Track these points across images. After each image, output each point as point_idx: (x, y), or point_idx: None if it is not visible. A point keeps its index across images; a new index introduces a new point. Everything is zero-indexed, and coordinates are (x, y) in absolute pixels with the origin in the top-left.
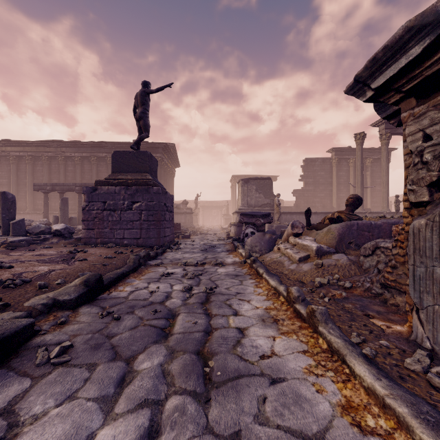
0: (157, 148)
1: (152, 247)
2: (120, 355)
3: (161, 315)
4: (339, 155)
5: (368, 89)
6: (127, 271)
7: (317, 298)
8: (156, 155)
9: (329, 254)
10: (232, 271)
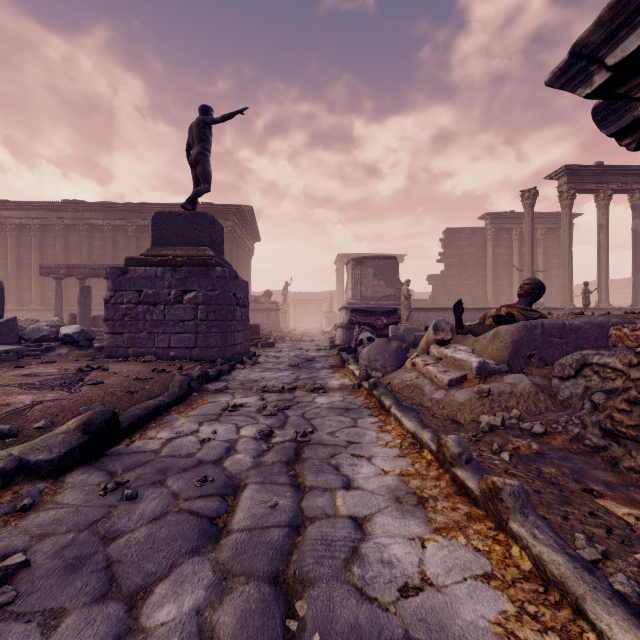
0: (227, 212)
1: (215, 361)
2: (119, 586)
3: (214, 489)
4: (496, 224)
5: (598, 70)
6: (167, 403)
7: (489, 452)
8: (225, 223)
9: (499, 374)
10: (340, 401)
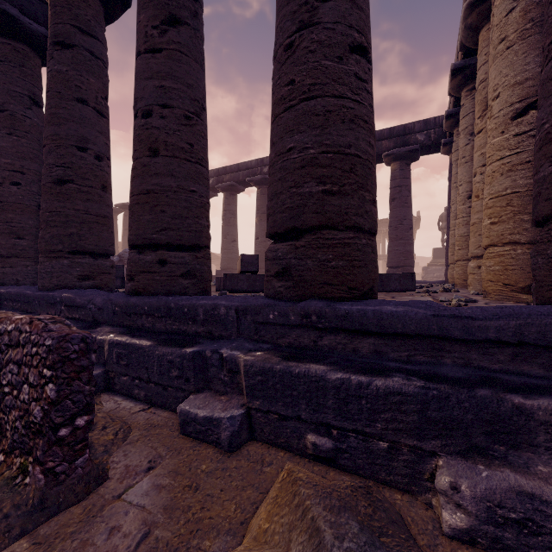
0: None
1: None
2: None
3: None
4: None
5: None
6: None
7: None
8: None
9: None
10: None
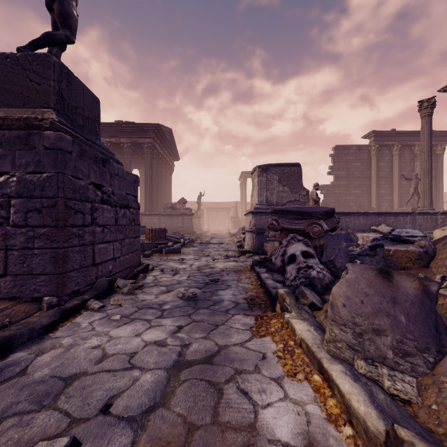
0: (147, 130)
1: (43, 298)
2: None
3: None
4: (379, 141)
5: None
6: None
7: None
8: (145, 140)
9: None
10: None
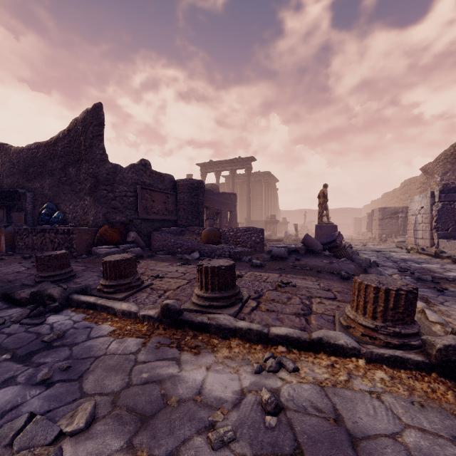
0: None
1: None
2: None
3: None
4: (228, 180)
5: None
6: None
7: None
8: None
9: None
10: None
